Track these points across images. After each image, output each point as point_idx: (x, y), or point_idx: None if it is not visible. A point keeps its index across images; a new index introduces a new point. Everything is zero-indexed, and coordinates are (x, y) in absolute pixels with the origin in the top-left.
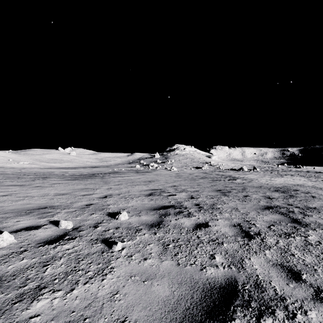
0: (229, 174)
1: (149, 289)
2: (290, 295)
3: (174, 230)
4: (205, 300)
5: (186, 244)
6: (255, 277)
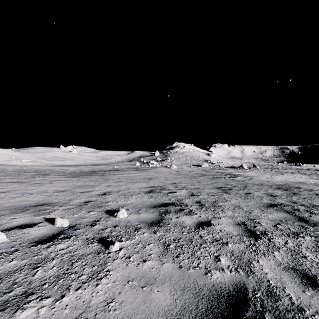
0: (229, 172)
1: (148, 297)
2: (309, 306)
3: (175, 229)
4: (212, 311)
5: (188, 244)
6: (266, 282)
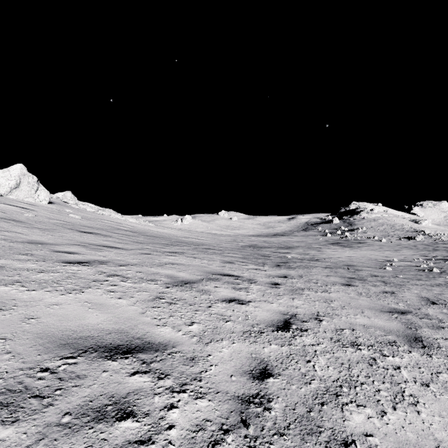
0: None
1: None
2: None
3: None
4: None
5: None
6: None
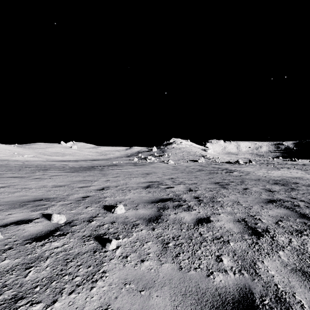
0: (226, 167)
1: (147, 303)
2: None
3: (173, 225)
4: None
5: (188, 242)
6: (273, 287)
